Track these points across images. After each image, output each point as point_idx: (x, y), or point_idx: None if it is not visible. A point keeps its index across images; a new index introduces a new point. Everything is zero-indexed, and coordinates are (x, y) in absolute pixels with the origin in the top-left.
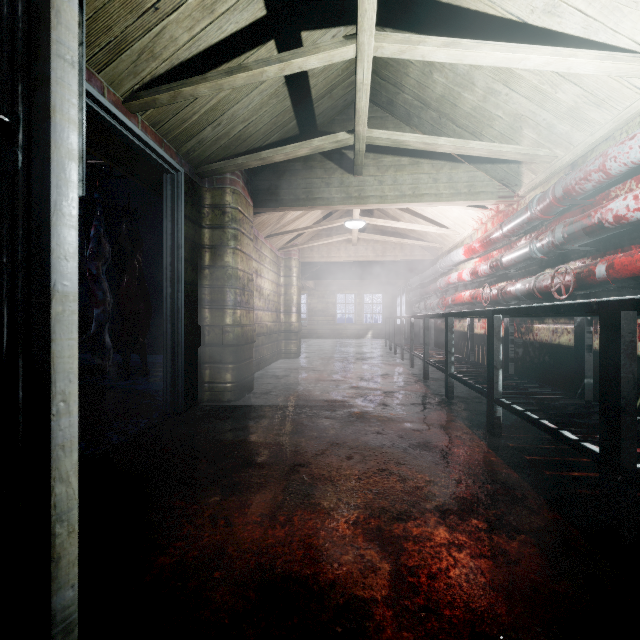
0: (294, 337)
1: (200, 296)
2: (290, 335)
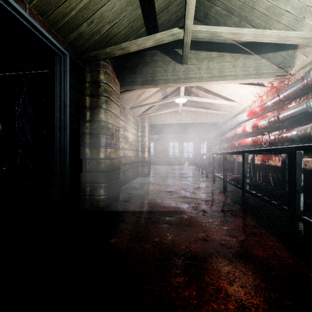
0: (146, 165)
1: (83, 140)
2: (144, 164)
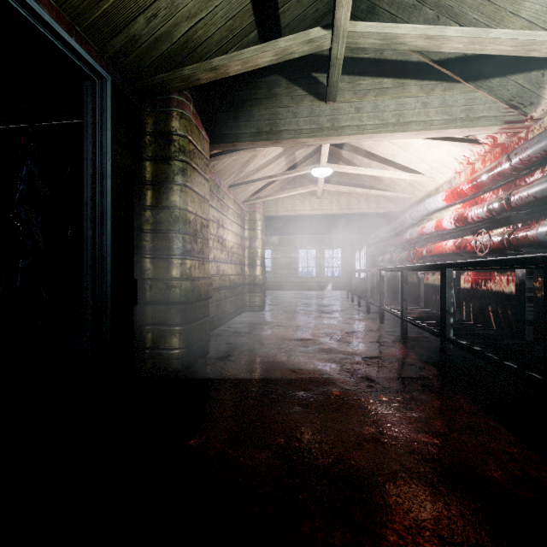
0: (258, 290)
1: (140, 243)
2: (254, 288)
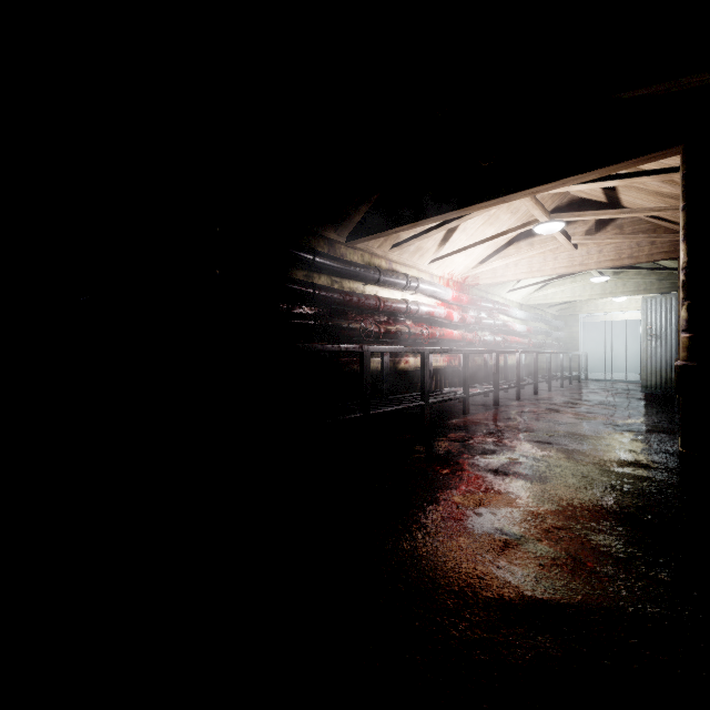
0: None
1: None
2: None
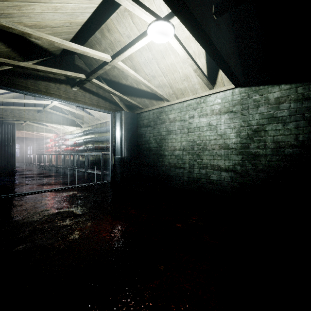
0: None
1: None
2: None
